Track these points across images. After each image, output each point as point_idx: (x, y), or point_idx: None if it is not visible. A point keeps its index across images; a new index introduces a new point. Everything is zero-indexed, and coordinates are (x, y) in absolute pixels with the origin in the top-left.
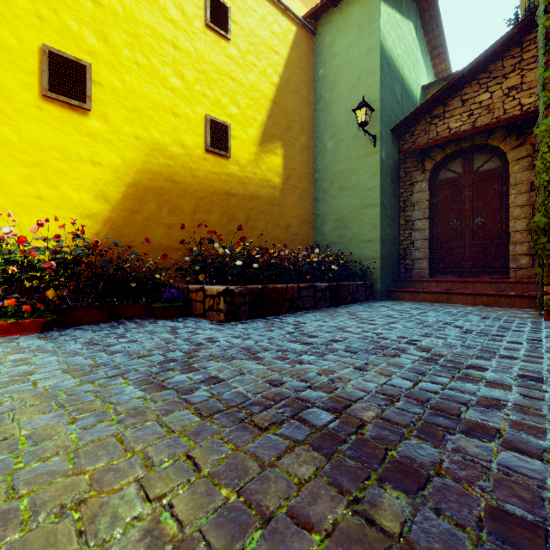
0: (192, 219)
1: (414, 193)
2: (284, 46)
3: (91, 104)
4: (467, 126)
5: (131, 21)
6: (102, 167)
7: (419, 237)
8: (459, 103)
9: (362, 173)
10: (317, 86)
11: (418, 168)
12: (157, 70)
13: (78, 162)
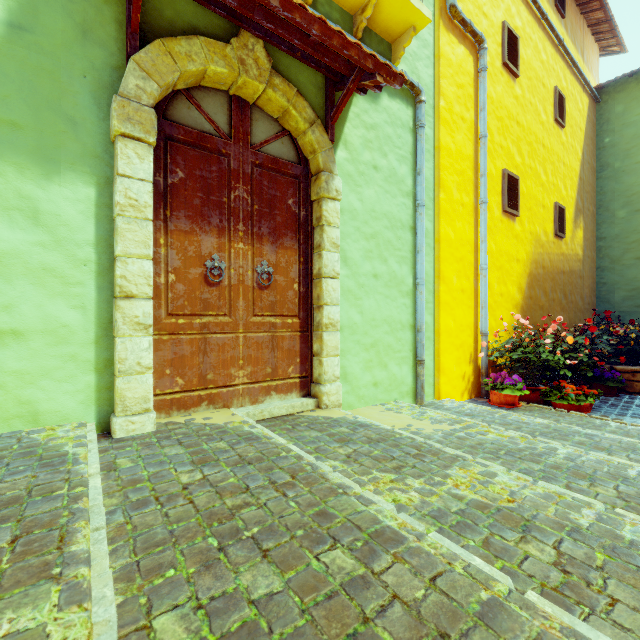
0: (549, 299)
1: None
2: (583, 121)
3: (519, 211)
4: None
5: (528, 131)
6: (519, 262)
7: None
8: None
9: None
10: (601, 154)
11: None
12: (537, 170)
13: (512, 262)
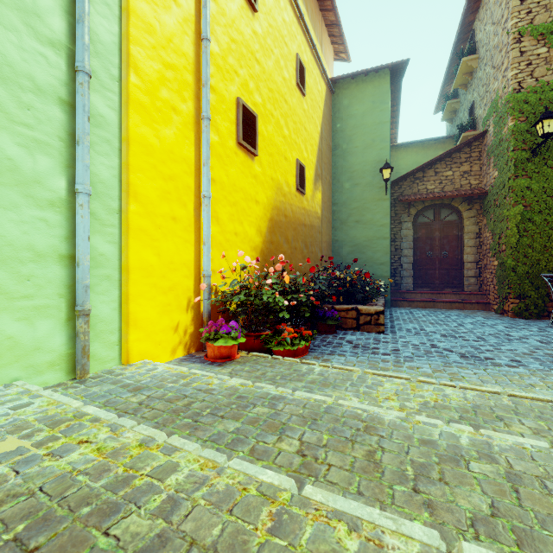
0: (291, 247)
1: (402, 230)
2: (322, 102)
3: (258, 151)
4: (438, 190)
5: (270, 77)
6: (259, 205)
7: (406, 261)
8: (433, 173)
9: (375, 212)
10: (335, 136)
11: (405, 212)
12: (279, 121)
13: (250, 201)
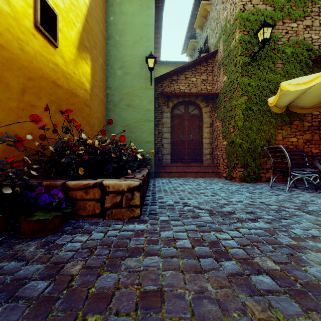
0: (20, 100)
1: (163, 118)
2: None
3: None
4: (187, 90)
5: None
6: None
7: (166, 142)
8: (184, 78)
9: (143, 99)
10: (108, 27)
11: (165, 105)
12: None
13: None
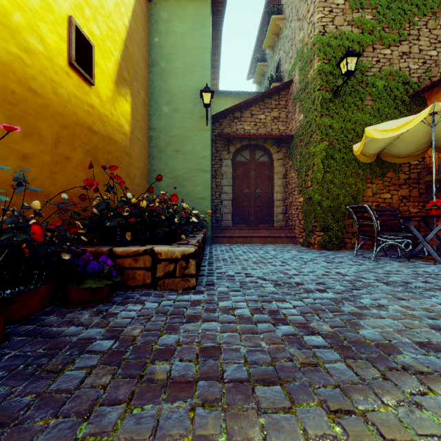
0: (54, 152)
1: (223, 167)
2: None
3: None
4: (254, 131)
5: None
6: None
7: (226, 198)
8: (249, 115)
9: (196, 143)
10: (152, 50)
11: (225, 150)
12: None
13: None
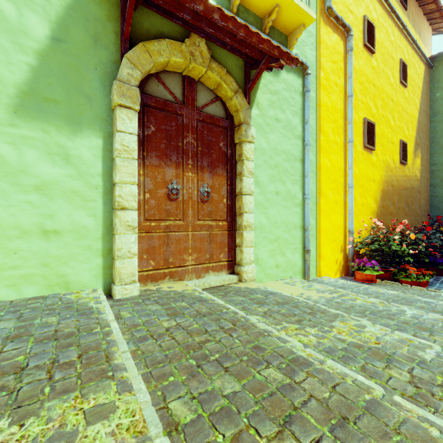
0: (396, 208)
1: None
2: (421, 82)
3: (375, 147)
4: None
5: (381, 91)
6: (375, 182)
7: None
8: None
9: None
10: (433, 104)
11: None
12: (387, 118)
13: (370, 182)
